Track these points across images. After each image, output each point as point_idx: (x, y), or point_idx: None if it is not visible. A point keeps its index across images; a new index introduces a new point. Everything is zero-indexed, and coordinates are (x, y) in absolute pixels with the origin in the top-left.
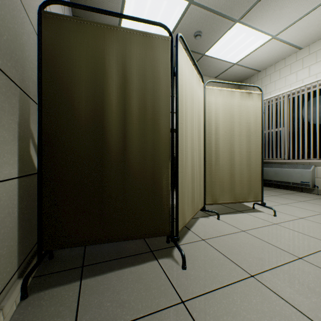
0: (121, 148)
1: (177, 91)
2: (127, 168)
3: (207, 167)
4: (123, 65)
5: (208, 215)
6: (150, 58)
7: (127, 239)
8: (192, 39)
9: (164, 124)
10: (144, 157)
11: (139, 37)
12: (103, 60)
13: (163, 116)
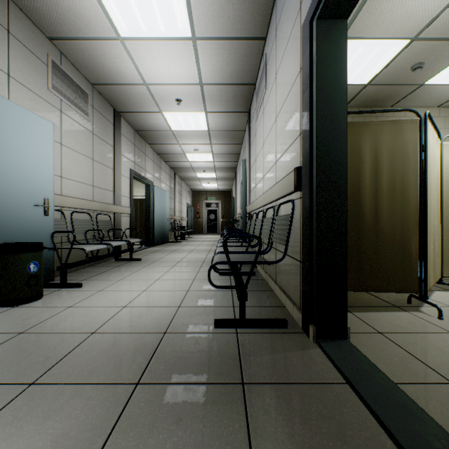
0: (373, 217)
1: (426, 165)
2: (379, 234)
3: (445, 235)
4: (374, 151)
5: (446, 290)
6: (399, 141)
7: (378, 291)
8: (407, 73)
9: (412, 196)
10: (393, 225)
11: (388, 126)
12: (359, 150)
13: (411, 189)
